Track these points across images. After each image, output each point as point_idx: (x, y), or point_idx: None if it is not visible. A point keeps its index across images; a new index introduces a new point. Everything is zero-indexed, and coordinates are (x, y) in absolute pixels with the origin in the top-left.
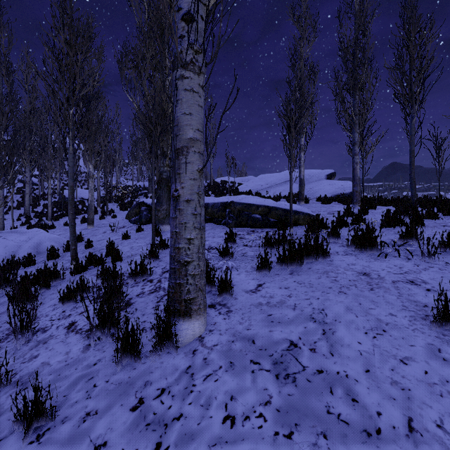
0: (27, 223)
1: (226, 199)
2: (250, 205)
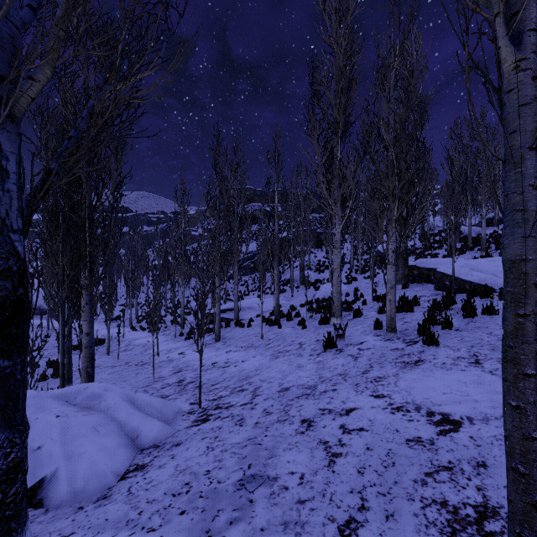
0: (348, 275)
1: (441, 267)
2: (444, 274)
